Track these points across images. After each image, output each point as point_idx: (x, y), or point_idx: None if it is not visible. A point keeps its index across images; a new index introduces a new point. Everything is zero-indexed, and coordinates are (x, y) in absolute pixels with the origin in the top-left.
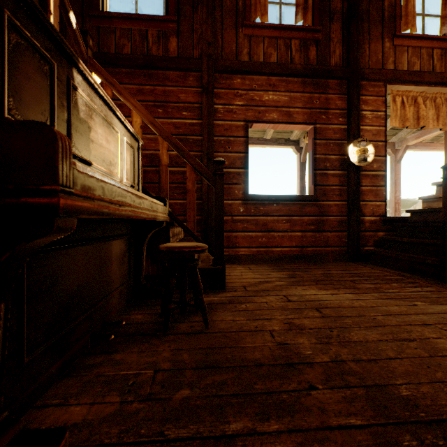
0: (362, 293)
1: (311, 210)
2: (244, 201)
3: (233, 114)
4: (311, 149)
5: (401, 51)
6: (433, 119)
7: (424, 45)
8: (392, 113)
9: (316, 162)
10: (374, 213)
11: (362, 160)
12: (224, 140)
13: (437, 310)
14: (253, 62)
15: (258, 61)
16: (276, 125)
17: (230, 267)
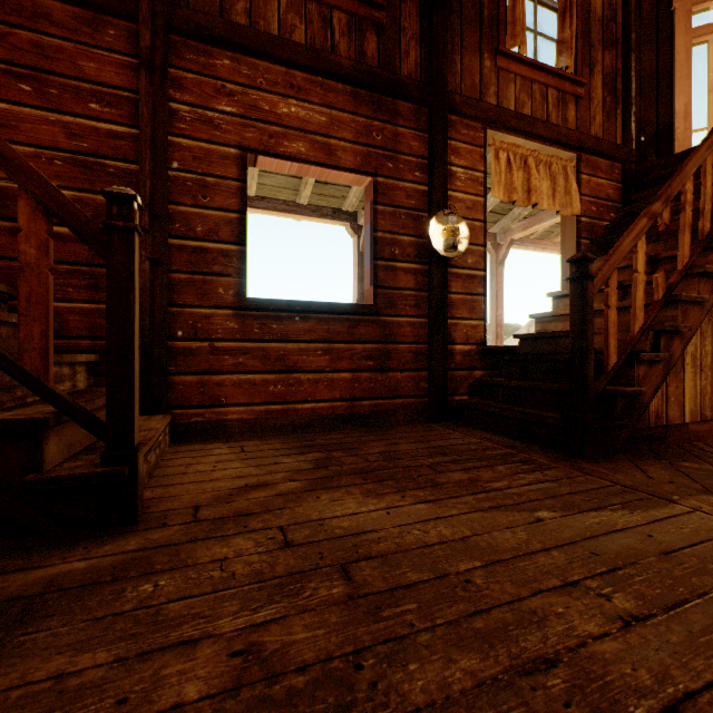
0: (447, 499)
1: (368, 332)
2: (239, 311)
3: (214, 130)
4: (369, 222)
5: (506, 79)
6: (548, 194)
7: (537, 77)
8: (495, 177)
9: (376, 245)
10: (468, 339)
11: (451, 248)
12: (194, 179)
13: (578, 530)
14: (257, 31)
15: (267, 32)
16: (305, 167)
17: (202, 448)
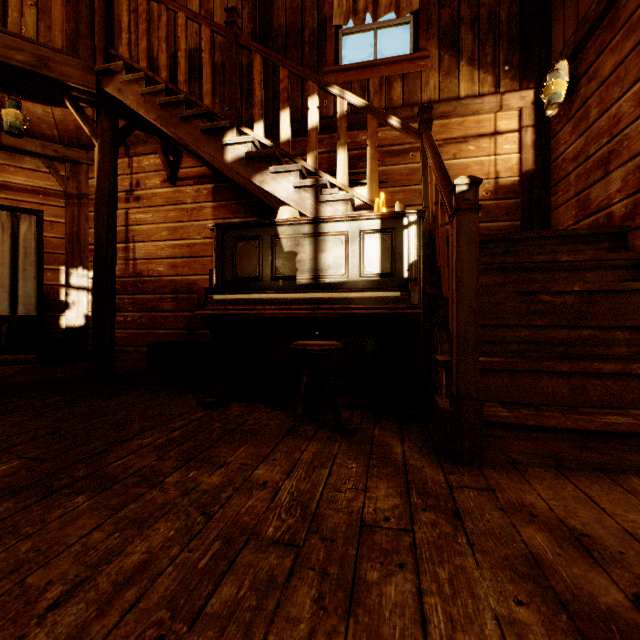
0: None
1: None
2: None
3: None
4: None
5: None
6: None
7: None
8: None
9: None
10: None
11: None
12: None
13: None
14: None
15: None
16: None
17: None
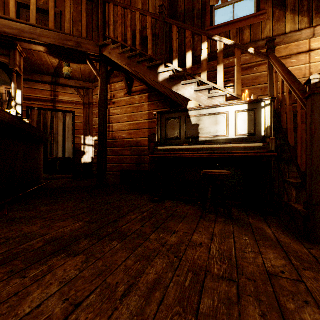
0: None
1: None
2: None
3: None
4: None
5: None
6: None
7: None
8: None
9: None
10: None
11: None
12: None
13: None
14: None
15: None
16: None
17: None
